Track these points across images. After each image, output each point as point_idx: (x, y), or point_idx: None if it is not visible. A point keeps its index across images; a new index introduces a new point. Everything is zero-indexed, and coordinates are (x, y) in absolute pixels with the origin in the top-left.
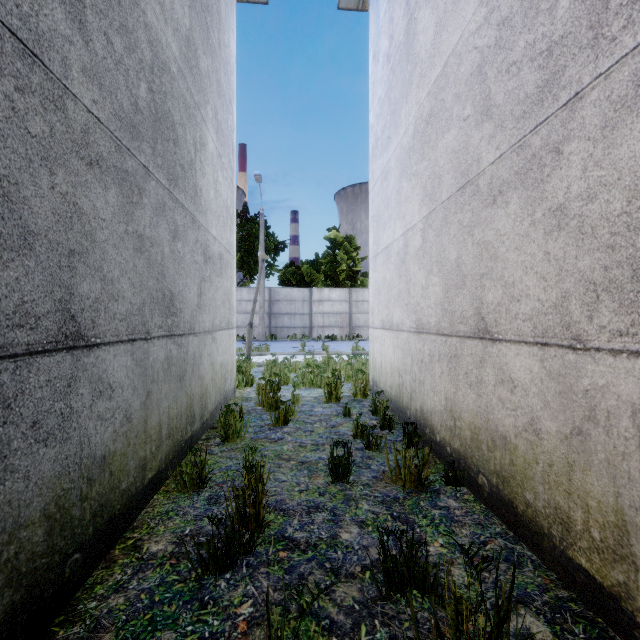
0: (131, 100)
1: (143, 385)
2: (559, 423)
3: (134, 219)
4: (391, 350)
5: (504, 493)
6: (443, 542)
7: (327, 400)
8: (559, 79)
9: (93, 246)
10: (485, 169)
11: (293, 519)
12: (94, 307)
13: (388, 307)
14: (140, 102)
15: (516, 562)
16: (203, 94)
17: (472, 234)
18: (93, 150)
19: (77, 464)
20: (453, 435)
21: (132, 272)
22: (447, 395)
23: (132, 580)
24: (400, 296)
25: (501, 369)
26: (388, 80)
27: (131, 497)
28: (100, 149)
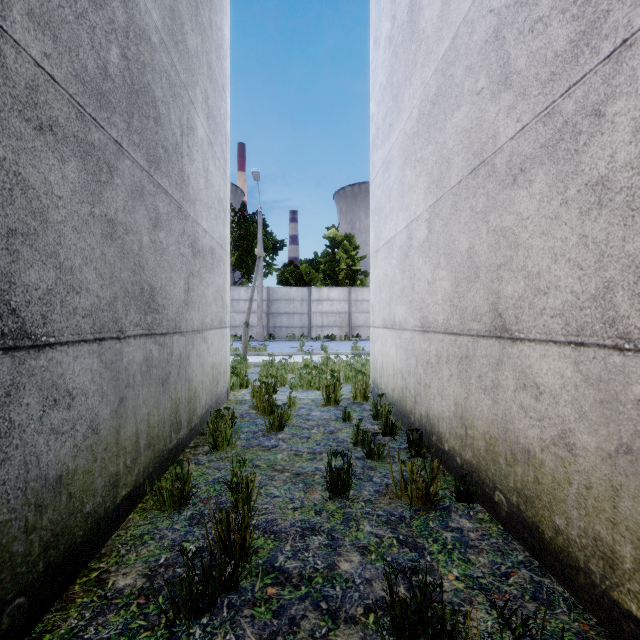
0: (98, 63)
1: (114, 391)
2: (600, 438)
3: (102, 200)
4: (393, 350)
5: (527, 515)
6: (458, 574)
7: (325, 403)
8: (600, 27)
9: (44, 227)
10: (503, 146)
11: (285, 544)
12: (45, 300)
13: (390, 305)
14: (110, 68)
15: (546, 601)
16: (191, 74)
17: (487, 220)
18: (44, 112)
19: (20, 489)
20: (464, 445)
21: (100, 261)
22: (457, 400)
23: (89, 627)
24: (403, 293)
25: (523, 372)
26: (390, 64)
27: (98, 520)
28: (54, 113)
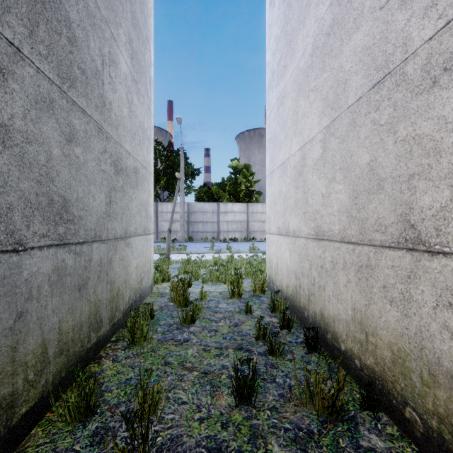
0: None
1: (9, 306)
2: None
3: None
4: (287, 254)
5: None
6: None
7: (230, 296)
8: None
9: None
10: (417, 50)
11: None
12: None
13: (284, 216)
14: None
15: None
16: (113, 14)
17: (394, 131)
18: None
19: None
20: (364, 350)
21: None
22: (355, 306)
23: None
24: (297, 205)
25: (448, 290)
26: (284, 16)
27: None
28: None
